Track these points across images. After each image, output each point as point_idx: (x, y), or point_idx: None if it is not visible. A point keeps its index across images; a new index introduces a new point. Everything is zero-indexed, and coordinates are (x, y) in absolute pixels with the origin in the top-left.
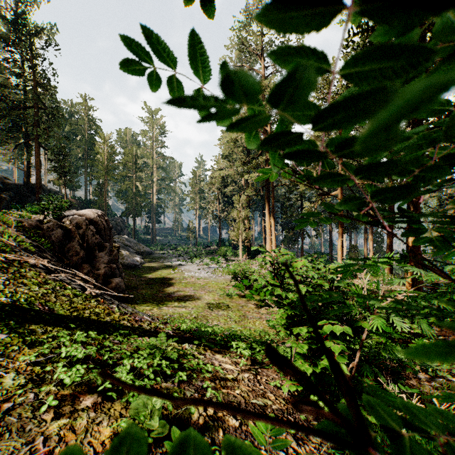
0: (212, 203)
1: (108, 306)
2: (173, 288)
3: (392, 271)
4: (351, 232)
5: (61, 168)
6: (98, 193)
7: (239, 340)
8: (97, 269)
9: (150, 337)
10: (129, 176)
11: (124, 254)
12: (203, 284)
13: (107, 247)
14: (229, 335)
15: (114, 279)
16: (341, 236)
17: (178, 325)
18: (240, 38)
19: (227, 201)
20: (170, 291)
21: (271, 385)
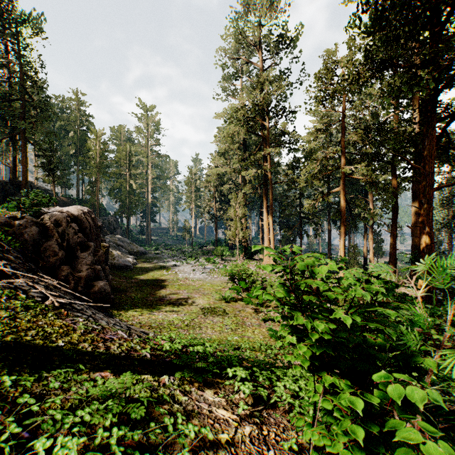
0: (209, 202)
1: (71, 320)
2: (166, 291)
3: (395, 272)
4: (350, 231)
5: (49, 164)
6: (90, 191)
7: (236, 364)
8: (79, 271)
9: (115, 368)
10: (122, 174)
11: (115, 254)
12: (198, 286)
13: (91, 246)
14: (224, 357)
15: (97, 282)
16: (344, 235)
17: (159, 344)
18: (237, 29)
19: (224, 200)
20: (162, 294)
21: (285, 449)
